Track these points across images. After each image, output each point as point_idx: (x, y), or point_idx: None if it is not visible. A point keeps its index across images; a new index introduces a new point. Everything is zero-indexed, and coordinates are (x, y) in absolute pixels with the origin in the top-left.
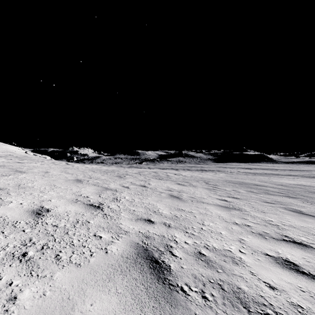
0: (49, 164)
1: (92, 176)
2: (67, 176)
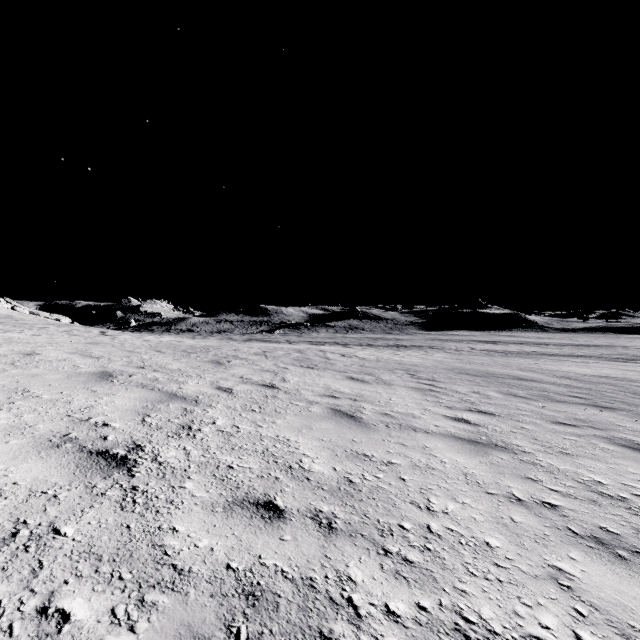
0: (57, 333)
1: (148, 362)
2: (81, 363)
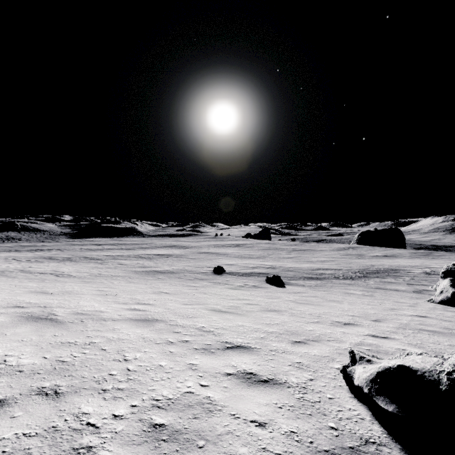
0: None
1: None
2: None
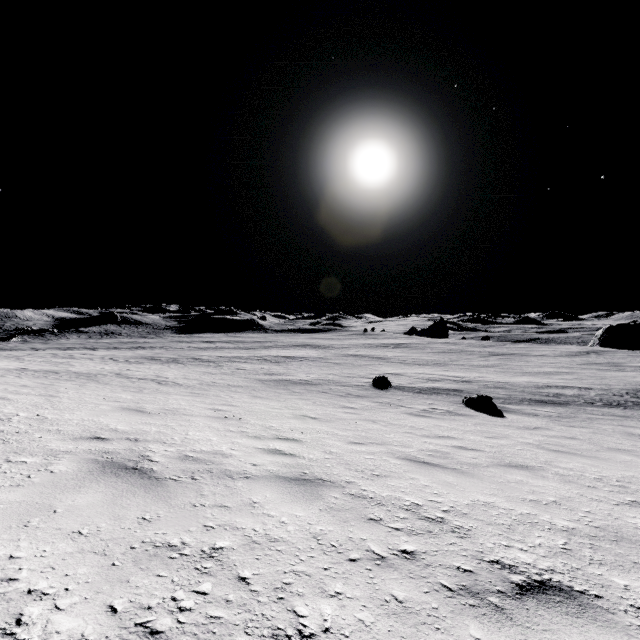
0: None
1: None
2: None
